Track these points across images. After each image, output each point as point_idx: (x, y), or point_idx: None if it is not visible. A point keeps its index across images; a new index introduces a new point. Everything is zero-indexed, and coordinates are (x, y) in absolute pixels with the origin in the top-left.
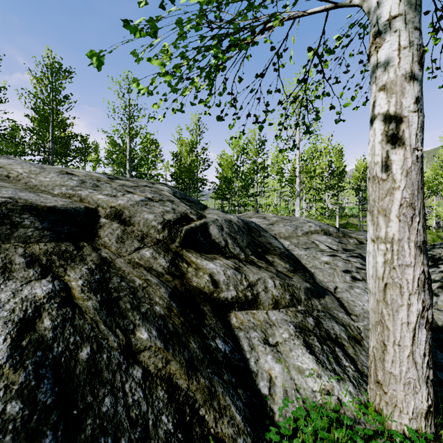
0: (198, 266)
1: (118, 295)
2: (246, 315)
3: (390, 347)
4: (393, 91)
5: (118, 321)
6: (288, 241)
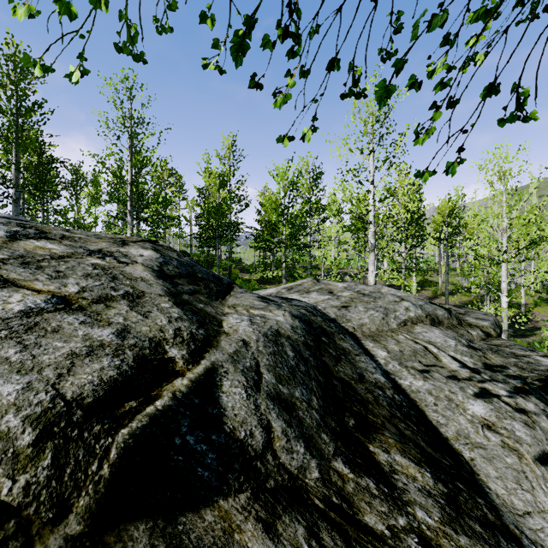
0: None
1: None
2: None
3: None
4: None
5: None
6: (383, 347)
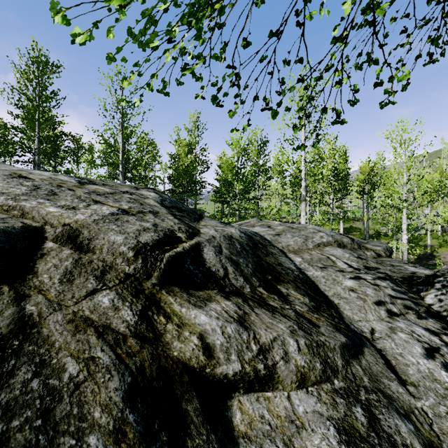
0: (182, 321)
1: (2, 432)
2: (257, 403)
3: None
4: None
5: None
6: (300, 256)
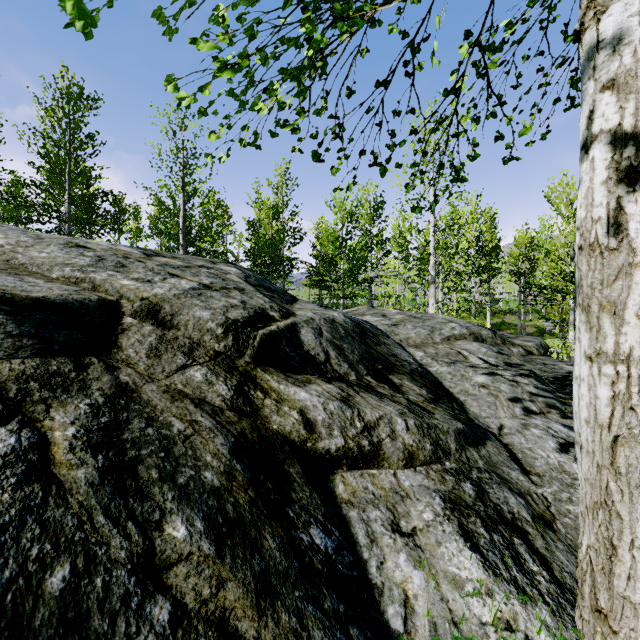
0: (281, 397)
1: (136, 455)
2: (361, 478)
3: (625, 550)
4: (630, 89)
5: (133, 506)
6: (422, 351)
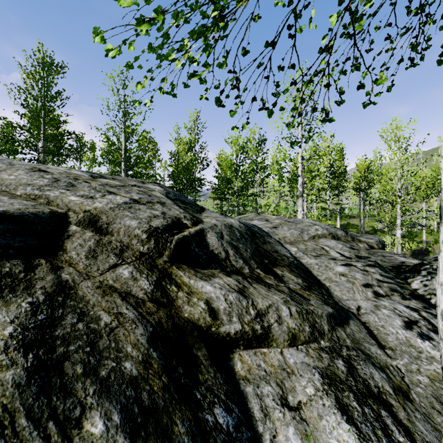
0: (191, 290)
1: (64, 352)
2: (255, 356)
3: None
4: None
5: (55, 404)
6: (295, 247)
